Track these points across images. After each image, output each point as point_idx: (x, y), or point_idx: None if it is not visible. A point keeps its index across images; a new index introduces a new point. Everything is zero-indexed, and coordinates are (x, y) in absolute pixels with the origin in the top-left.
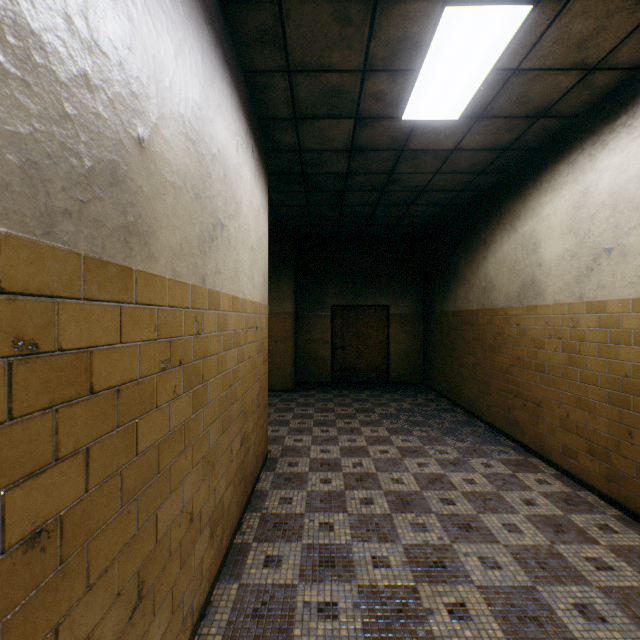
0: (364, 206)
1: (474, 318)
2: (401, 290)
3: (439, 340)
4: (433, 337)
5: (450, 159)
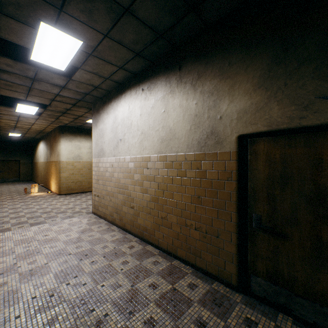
0: (7, 139)
1: (36, 164)
2: (24, 156)
3: (33, 169)
4: (33, 168)
5: (23, 138)
